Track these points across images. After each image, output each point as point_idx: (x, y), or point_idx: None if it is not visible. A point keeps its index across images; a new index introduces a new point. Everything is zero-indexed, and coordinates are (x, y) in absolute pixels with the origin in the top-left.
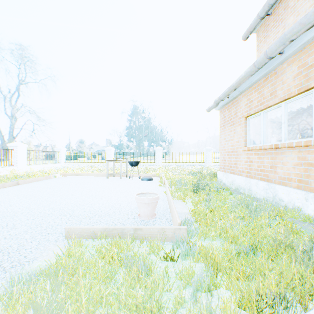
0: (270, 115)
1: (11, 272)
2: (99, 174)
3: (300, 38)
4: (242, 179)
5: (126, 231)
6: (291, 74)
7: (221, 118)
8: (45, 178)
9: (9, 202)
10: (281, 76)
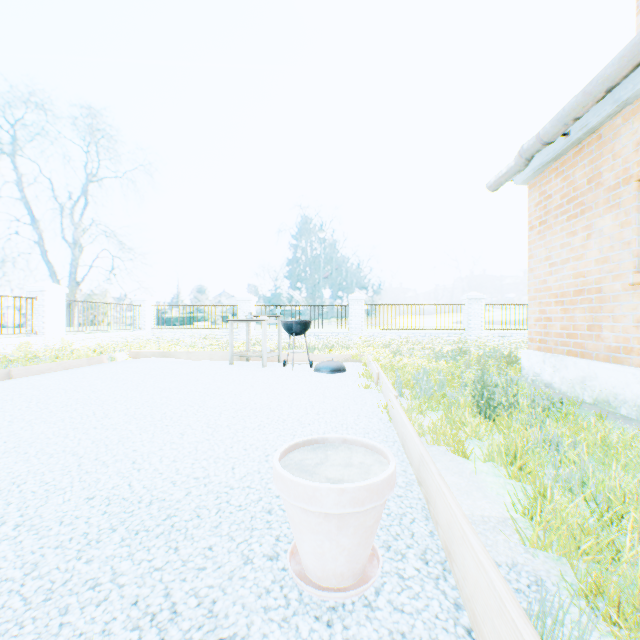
0: None
1: None
2: (216, 355)
3: None
4: (630, 375)
5: None
6: None
7: (531, 204)
8: (86, 362)
9: None
10: None
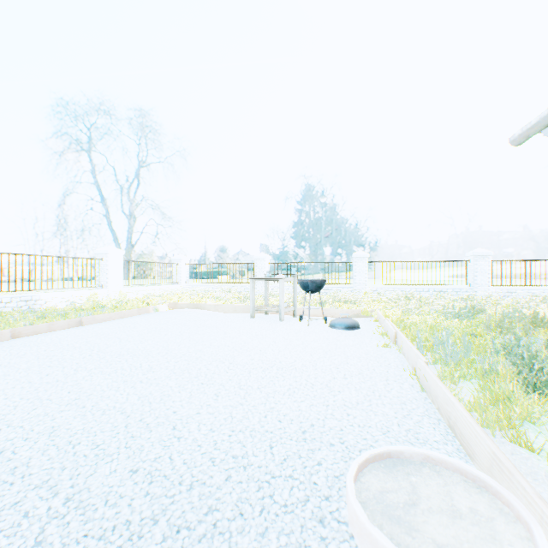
0: None
1: None
2: (238, 308)
3: None
4: None
5: None
6: None
7: None
8: (137, 312)
9: None
10: None
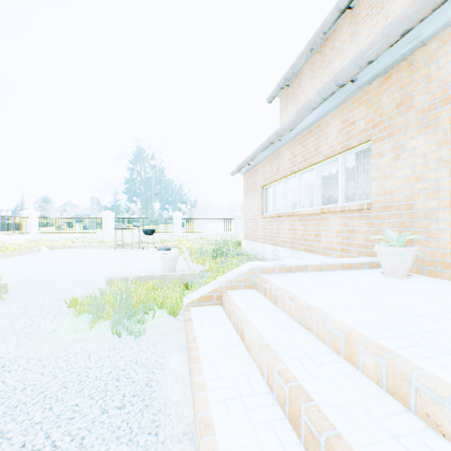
0: (291, 182)
1: (87, 294)
2: (102, 246)
3: (288, 134)
4: (259, 245)
5: (155, 278)
6: (287, 158)
7: (245, 184)
8: (28, 251)
9: (20, 270)
10: (282, 157)
